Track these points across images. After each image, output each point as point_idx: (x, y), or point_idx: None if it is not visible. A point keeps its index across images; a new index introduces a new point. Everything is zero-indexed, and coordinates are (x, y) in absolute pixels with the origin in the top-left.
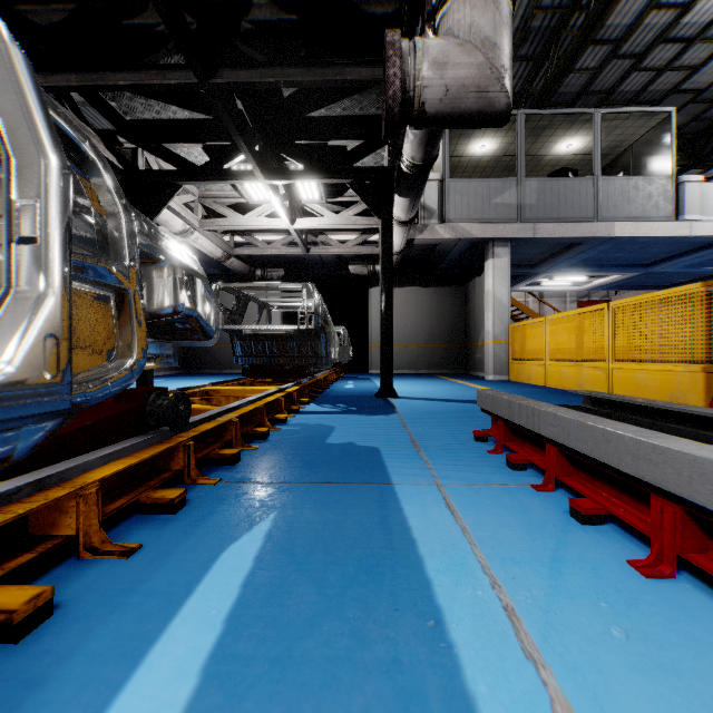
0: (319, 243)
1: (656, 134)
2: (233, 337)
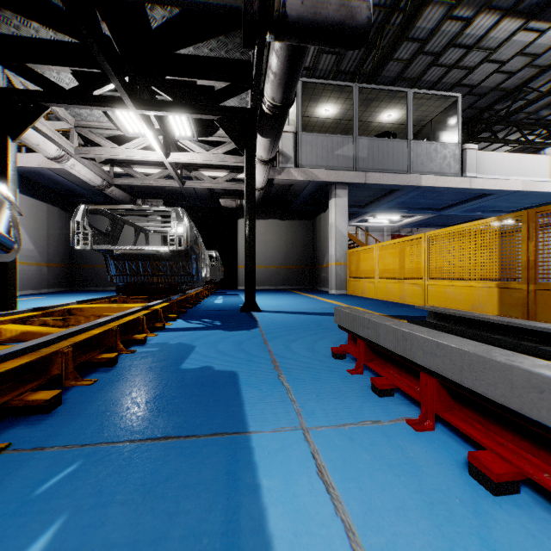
0: (193, 178)
1: (445, 115)
2: (107, 257)
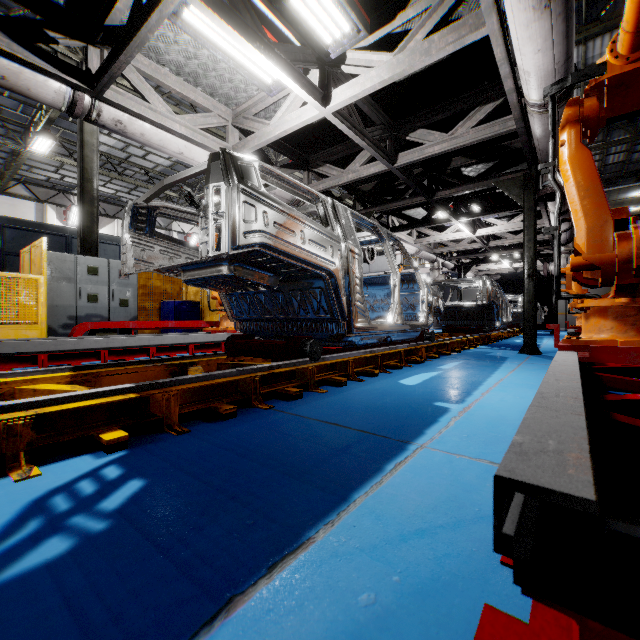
0: None
1: None
2: None
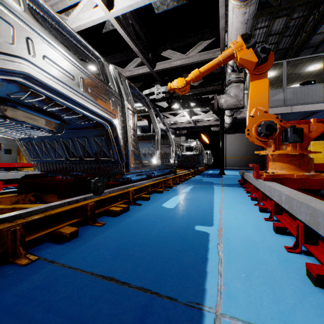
0: (199, 121)
1: None
2: None
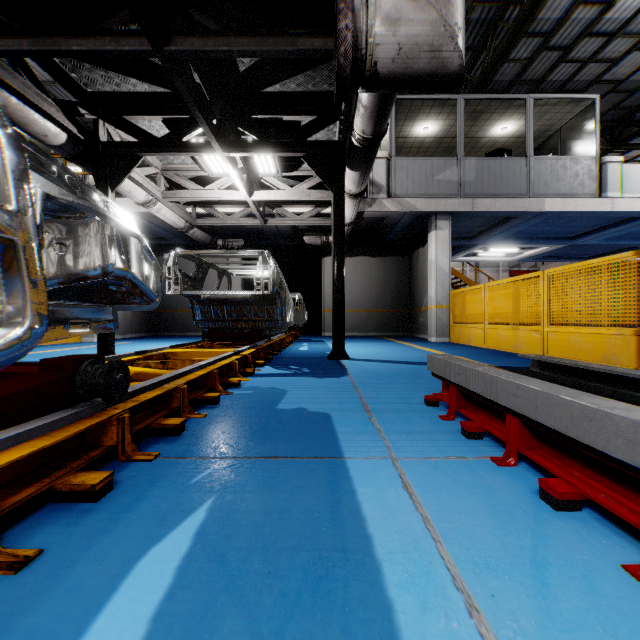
0: (276, 215)
1: (580, 120)
2: (193, 301)
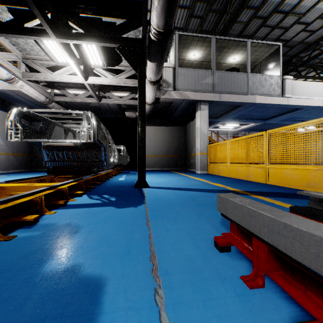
0: (107, 97)
1: (268, 61)
2: (40, 148)
